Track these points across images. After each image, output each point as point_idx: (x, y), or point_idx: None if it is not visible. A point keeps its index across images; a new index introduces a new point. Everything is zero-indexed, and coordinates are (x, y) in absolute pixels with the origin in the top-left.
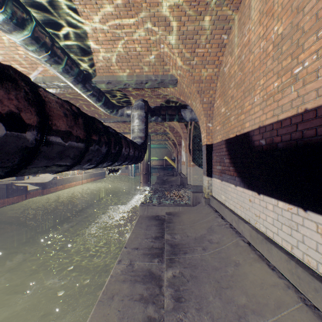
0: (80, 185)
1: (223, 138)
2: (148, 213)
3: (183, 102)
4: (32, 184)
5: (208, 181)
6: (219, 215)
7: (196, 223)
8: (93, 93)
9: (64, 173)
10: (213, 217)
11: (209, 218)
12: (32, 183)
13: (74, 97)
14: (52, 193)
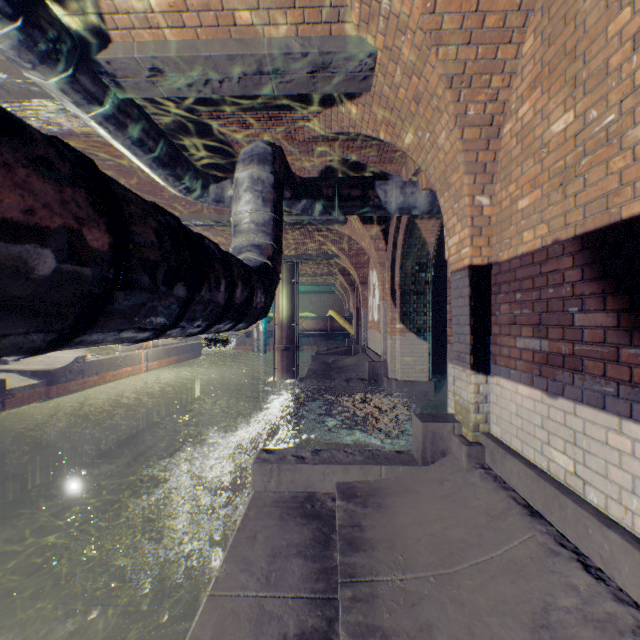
0: (142, 373)
1: (561, 230)
2: (282, 484)
3: (379, 166)
4: (23, 373)
5: (475, 388)
6: (559, 542)
7: (463, 566)
8: (114, 112)
9: (107, 348)
10: (531, 547)
11: (510, 544)
12: (25, 372)
13: (88, 149)
14: (71, 394)
